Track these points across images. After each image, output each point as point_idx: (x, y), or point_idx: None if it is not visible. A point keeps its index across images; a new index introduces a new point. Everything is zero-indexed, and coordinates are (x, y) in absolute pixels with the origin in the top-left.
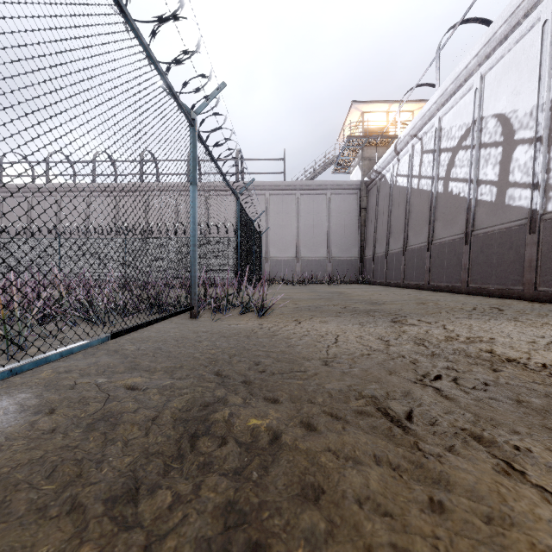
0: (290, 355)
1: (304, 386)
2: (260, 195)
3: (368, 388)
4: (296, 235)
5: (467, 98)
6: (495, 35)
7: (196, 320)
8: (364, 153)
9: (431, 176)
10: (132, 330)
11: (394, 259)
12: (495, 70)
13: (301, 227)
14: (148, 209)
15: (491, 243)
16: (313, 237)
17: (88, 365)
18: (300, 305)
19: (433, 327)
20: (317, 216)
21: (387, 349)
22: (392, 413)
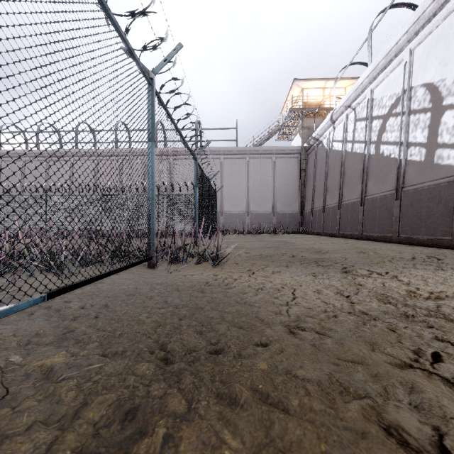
0: (247, 318)
1: (270, 376)
2: (215, 159)
3: (356, 380)
4: (246, 192)
5: (397, 71)
6: (424, 13)
7: (153, 270)
8: (304, 123)
9: (364, 140)
10: (77, 286)
11: (330, 212)
12: (424, 45)
13: (250, 185)
14: (122, 170)
15: (420, 198)
16: (260, 194)
17: (15, 331)
18: (252, 254)
19: (386, 278)
20: (264, 177)
21: (353, 309)
22: (412, 440)
